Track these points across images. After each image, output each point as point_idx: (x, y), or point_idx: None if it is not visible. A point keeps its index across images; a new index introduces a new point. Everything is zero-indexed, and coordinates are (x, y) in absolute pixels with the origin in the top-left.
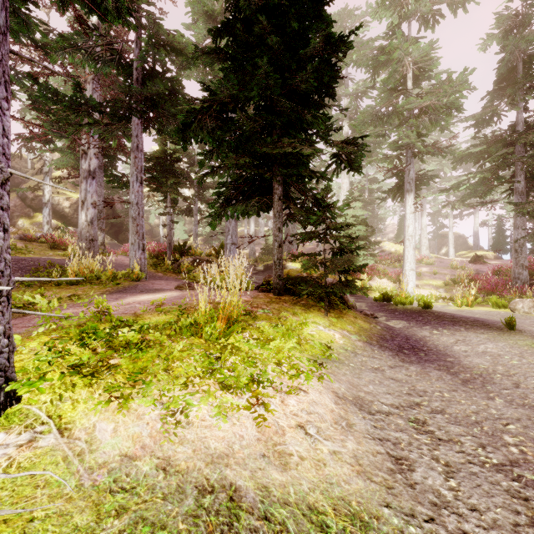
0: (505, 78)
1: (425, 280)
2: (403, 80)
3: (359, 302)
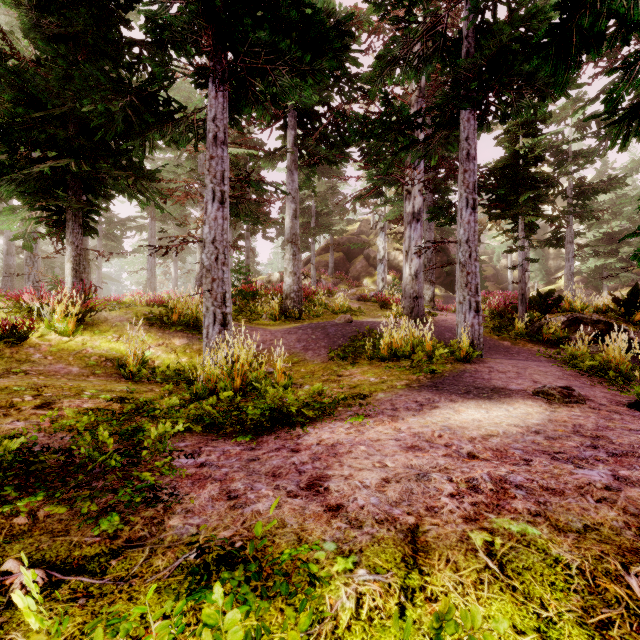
0: None
1: None
2: None
3: None
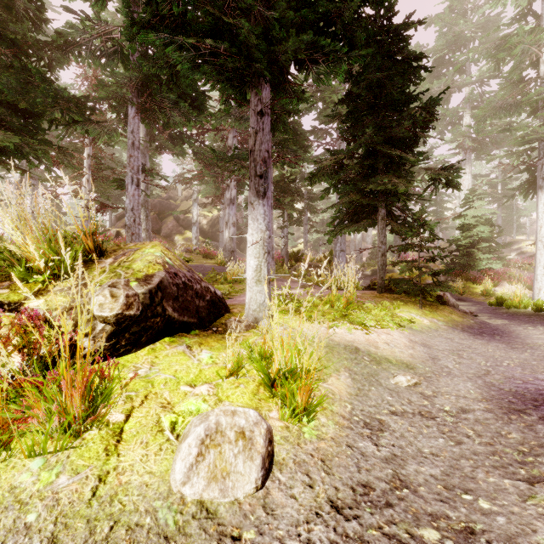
0: None
1: None
2: (536, 62)
3: (470, 306)
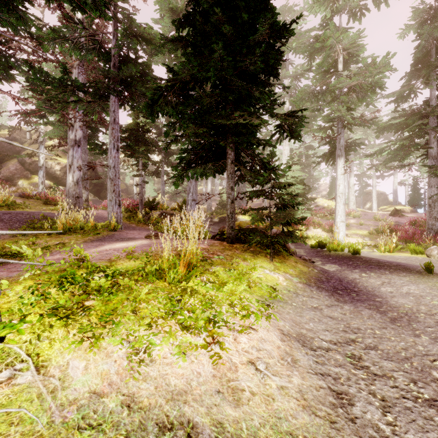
0: (420, 61)
1: (353, 230)
2: (335, 64)
3: (298, 248)
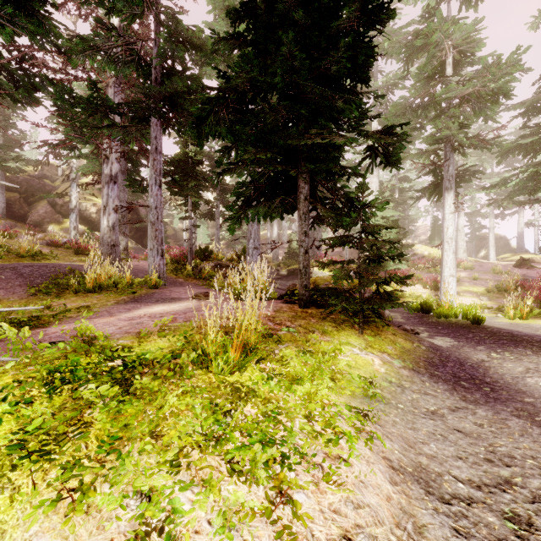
0: None
1: (465, 287)
2: (441, 67)
3: (392, 312)
